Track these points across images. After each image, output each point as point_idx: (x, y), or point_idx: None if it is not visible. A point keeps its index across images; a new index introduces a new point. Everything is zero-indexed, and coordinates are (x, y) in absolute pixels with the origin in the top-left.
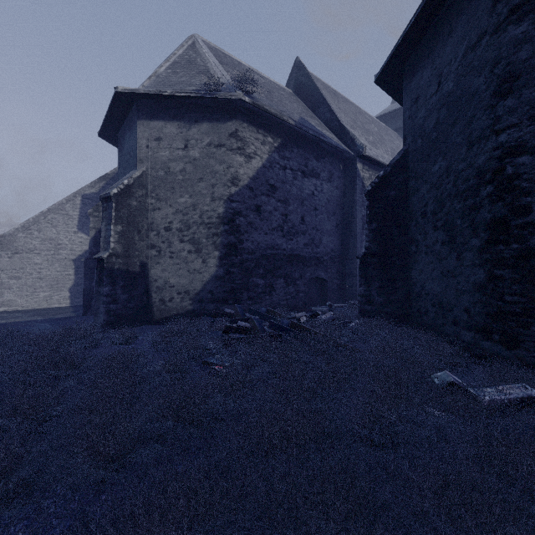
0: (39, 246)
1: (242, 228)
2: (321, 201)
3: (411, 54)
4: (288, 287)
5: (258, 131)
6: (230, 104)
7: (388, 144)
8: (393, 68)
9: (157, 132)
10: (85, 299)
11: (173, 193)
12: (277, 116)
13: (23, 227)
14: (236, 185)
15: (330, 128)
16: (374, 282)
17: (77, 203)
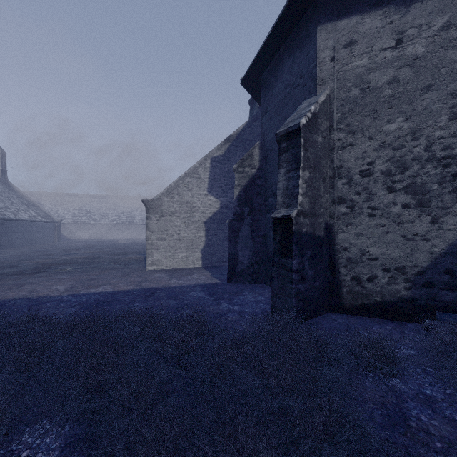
0: (178, 209)
1: None
2: None
3: None
4: None
5: None
6: None
7: None
8: None
9: (348, 34)
10: (230, 265)
11: (375, 118)
12: None
13: (167, 192)
14: None
15: None
16: None
17: (207, 166)
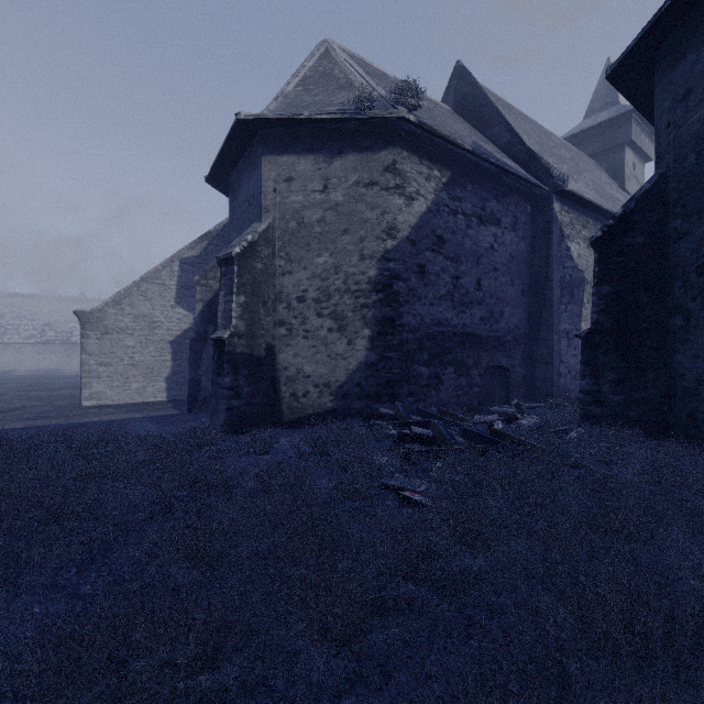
0: (132, 324)
1: (402, 297)
2: (502, 257)
3: (674, 29)
4: (460, 379)
5: (422, 162)
6: (385, 127)
7: (586, 175)
8: (640, 53)
9: (287, 170)
10: (191, 392)
11: (308, 251)
12: (449, 139)
13: (114, 301)
14: (393, 237)
15: (510, 155)
16: (607, 372)
17: (174, 270)
